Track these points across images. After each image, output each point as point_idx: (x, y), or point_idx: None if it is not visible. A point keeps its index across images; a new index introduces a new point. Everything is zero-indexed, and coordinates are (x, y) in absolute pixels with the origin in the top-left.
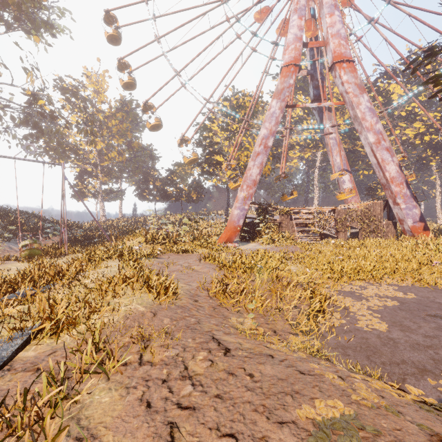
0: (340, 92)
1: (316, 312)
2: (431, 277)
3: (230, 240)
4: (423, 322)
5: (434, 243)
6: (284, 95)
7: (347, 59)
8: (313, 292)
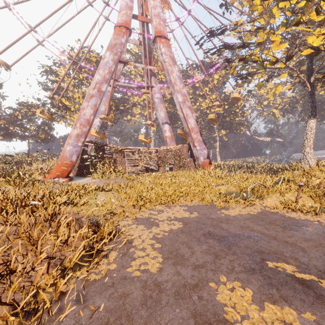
0: (161, 60)
1: (86, 258)
2: (210, 196)
3: (61, 175)
4: (197, 245)
5: (214, 172)
6: (117, 50)
7: (164, 36)
8: (99, 227)
